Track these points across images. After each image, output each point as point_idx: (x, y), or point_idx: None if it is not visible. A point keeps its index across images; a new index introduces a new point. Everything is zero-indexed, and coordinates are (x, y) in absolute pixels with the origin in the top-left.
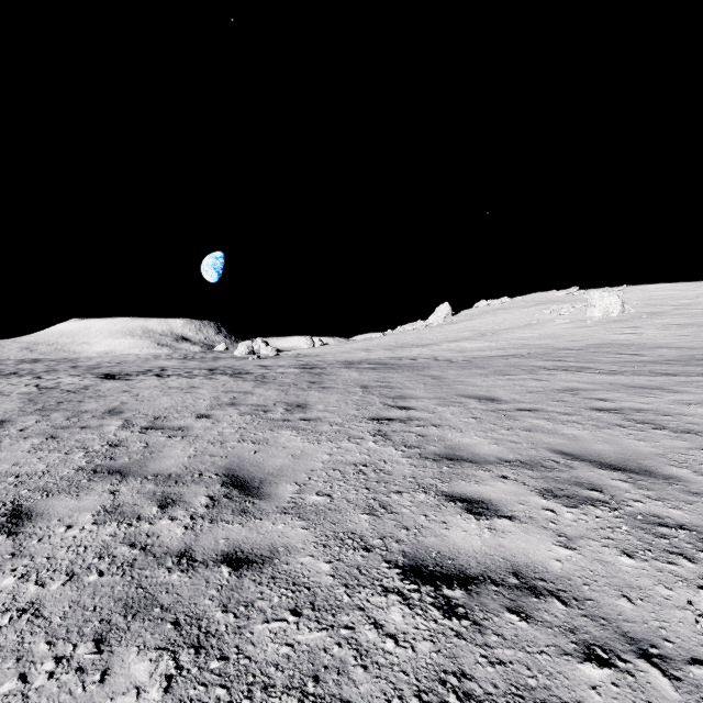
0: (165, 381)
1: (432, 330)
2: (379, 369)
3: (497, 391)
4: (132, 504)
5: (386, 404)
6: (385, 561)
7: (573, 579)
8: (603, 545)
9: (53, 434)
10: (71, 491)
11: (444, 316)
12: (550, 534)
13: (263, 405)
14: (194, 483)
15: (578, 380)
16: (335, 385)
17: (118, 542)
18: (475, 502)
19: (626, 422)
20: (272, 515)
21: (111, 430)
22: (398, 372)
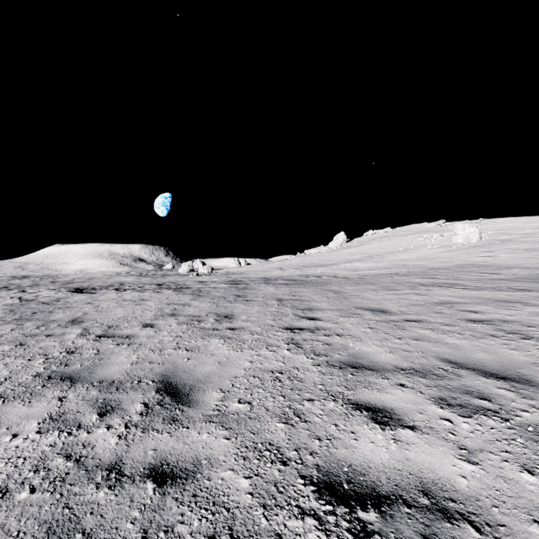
0: (121, 294)
1: (331, 253)
2: (291, 285)
3: (386, 304)
4: (75, 411)
5: (297, 315)
6: (300, 477)
7: (482, 499)
8: (503, 459)
9: (22, 341)
10: (25, 397)
11: (341, 243)
12: (452, 446)
13: (197, 316)
14: (133, 390)
15: (451, 295)
16: (256, 298)
17: (55, 452)
18: (378, 411)
19: (498, 332)
20: (198, 424)
21: (71, 337)
22: (306, 288)
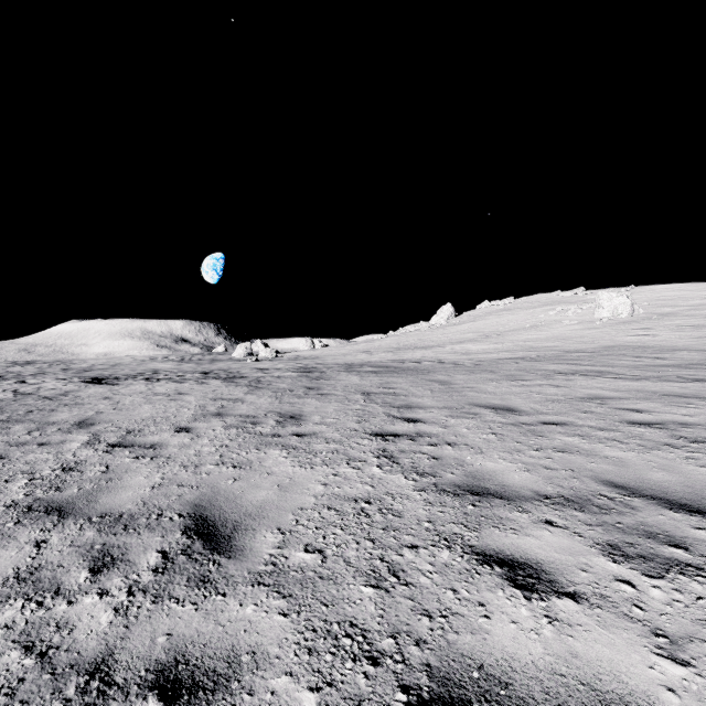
0: (152, 386)
1: (434, 331)
2: (381, 373)
3: (513, 399)
4: (56, 566)
5: (390, 415)
6: (401, 688)
7: None
8: None
9: (3, 453)
10: None
11: (446, 318)
12: (641, 630)
13: (252, 416)
14: (148, 529)
15: (601, 387)
16: (334, 391)
17: (10, 640)
18: (518, 566)
19: (676, 440)
20: (241, 588)
21: (72, 447)
22: (401, 377)
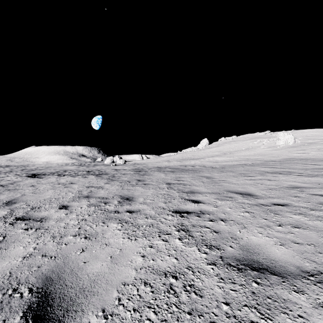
0: (59, 179)
1: (199, 151)
2: (175, 172)
3: (249, 188)
4: None
5: (183, 198)
6: None
7: None
8: None
9: None
10: None
11: (205, 145)
12: None
13: (105, 198)
14: None
15: (294, 180)
16: (151, 182)
17: None
18: None
19: None
20: None
21: None
22: (186, 174)
